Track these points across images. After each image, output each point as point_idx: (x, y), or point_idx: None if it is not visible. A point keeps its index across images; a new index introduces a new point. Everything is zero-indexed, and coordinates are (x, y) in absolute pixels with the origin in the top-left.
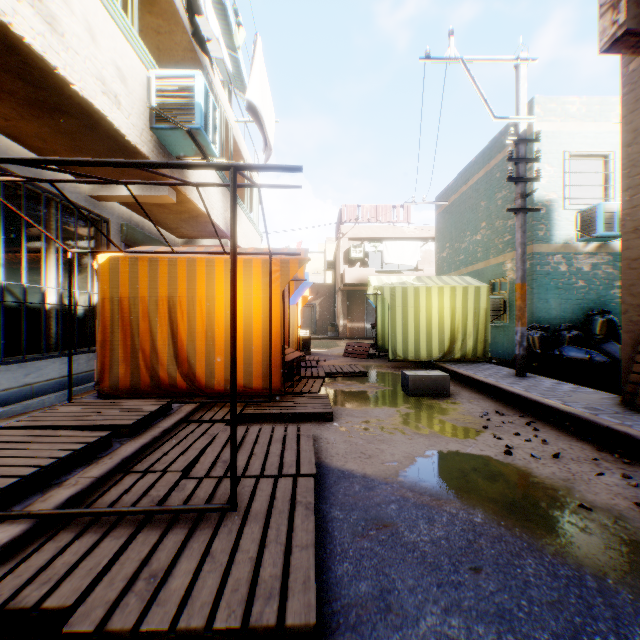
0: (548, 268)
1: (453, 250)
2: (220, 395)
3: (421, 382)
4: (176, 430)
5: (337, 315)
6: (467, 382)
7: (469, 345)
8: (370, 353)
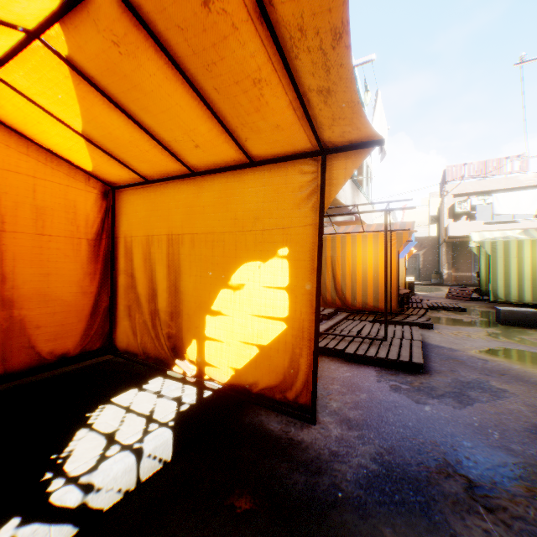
0: None
1: None
2: (359, 310)
3: (510, 315)
4: (344, 321)
5: (440, 264)
6: None
7: None
8: (472, 297)
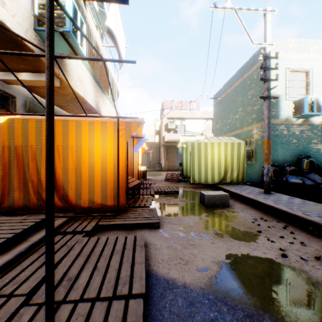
0: (277, 132)
1: (223, 123)
2: (85, 210)
3: (212, 198)
4: (43, 242)
5: (161, 158)
6: (237, 197)
7: (234, 175)
8: (179, 179)
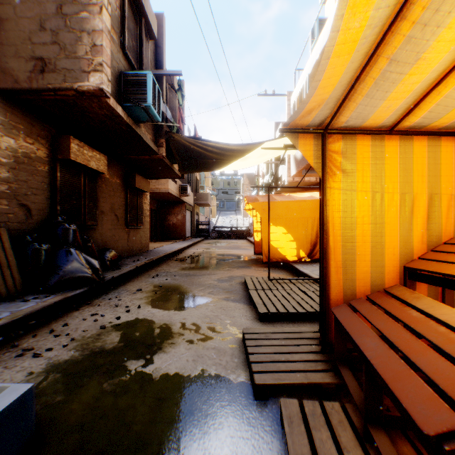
0: None
1: None
2: None
3: None
4: None
5: None
6: None
7: None
8: None
